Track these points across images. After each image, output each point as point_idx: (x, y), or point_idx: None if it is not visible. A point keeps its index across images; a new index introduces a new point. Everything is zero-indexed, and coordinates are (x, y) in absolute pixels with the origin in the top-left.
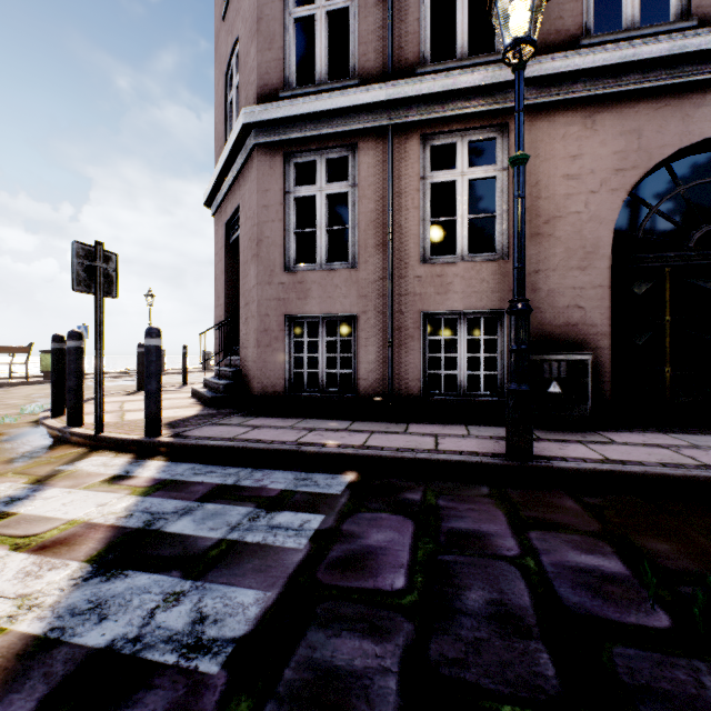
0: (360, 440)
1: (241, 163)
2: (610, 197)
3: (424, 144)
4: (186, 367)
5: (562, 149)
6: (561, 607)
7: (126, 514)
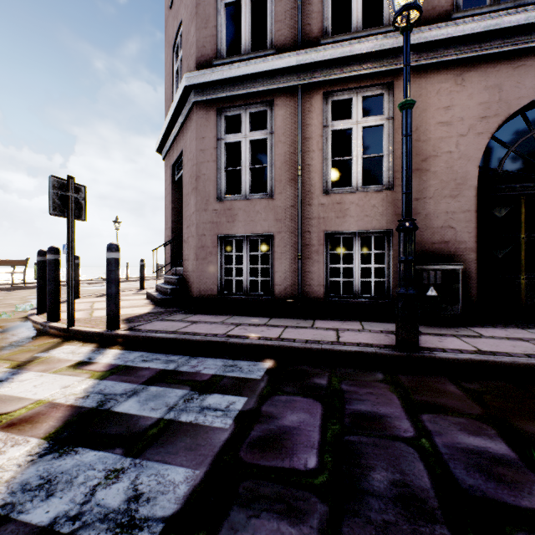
0: (276, 333)
1: (184, 117)
2: (476, 139)
3: (327, 100)
4: (143, 275)
5: (437, 101)
6: (459, 489)
7: (83, 395)
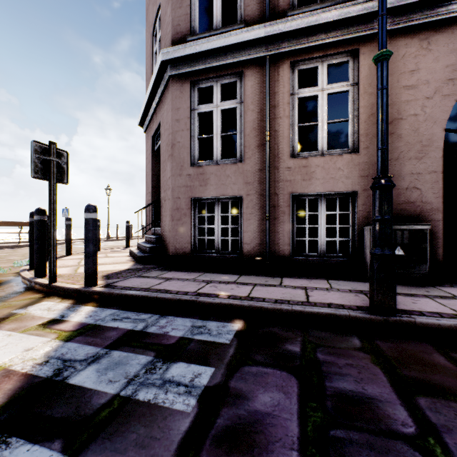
0: (245, 292)
1: (161, 91)
2: (442, 101)
3: (293, 69)
4: (128, 235)
5: (402, 66)
6: None
7: (42, 361)
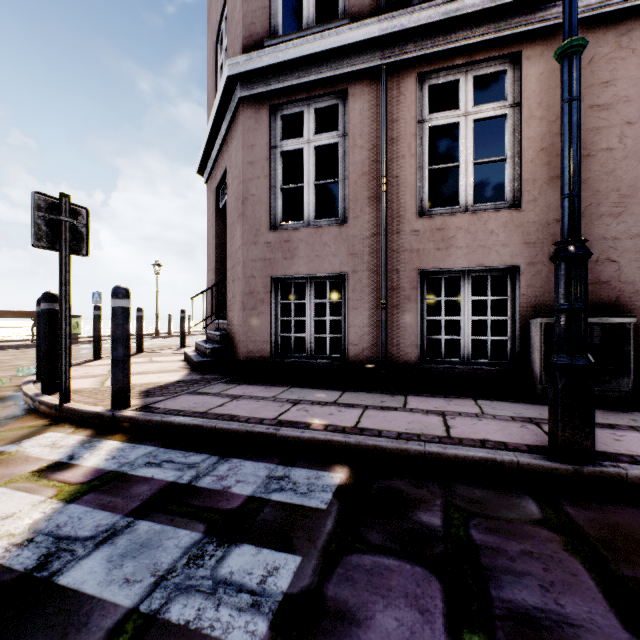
0: (351, 419)
1: (228, 122)
2: None
3: (422, 84)
4: (183, 330)
5: (590, 75)
6: None
7: (23, 539)
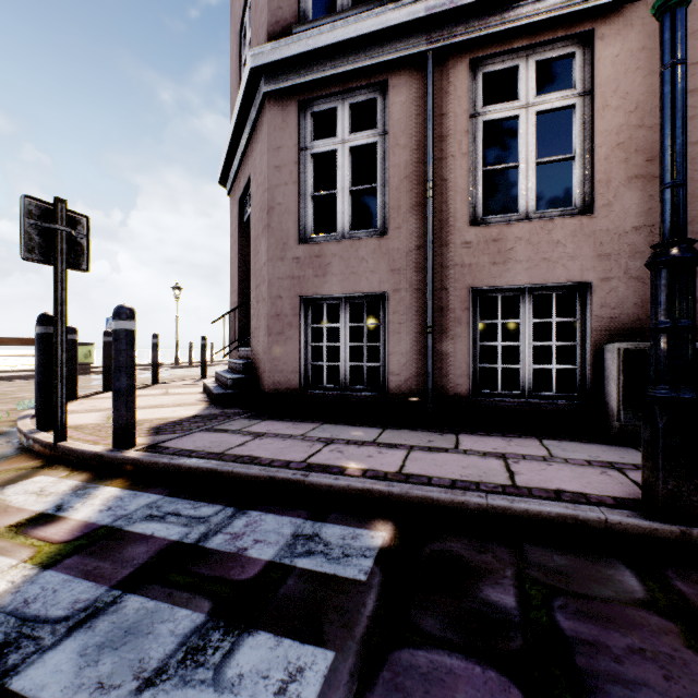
0: (394, 462)
1: (252, 123)
2: None
3: (475, 72)
4: (204, 359)
5: None
6: None
7: None
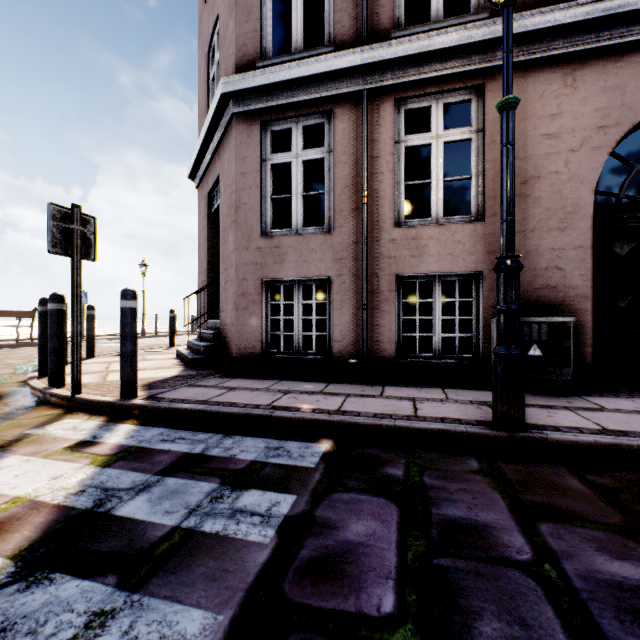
0: (335, 404)
1: (221, 134)
2: (591, 155)
3: (399, 109)
4: (173, 329)
5: (541, 108)
6: None
7: (77, 491)
